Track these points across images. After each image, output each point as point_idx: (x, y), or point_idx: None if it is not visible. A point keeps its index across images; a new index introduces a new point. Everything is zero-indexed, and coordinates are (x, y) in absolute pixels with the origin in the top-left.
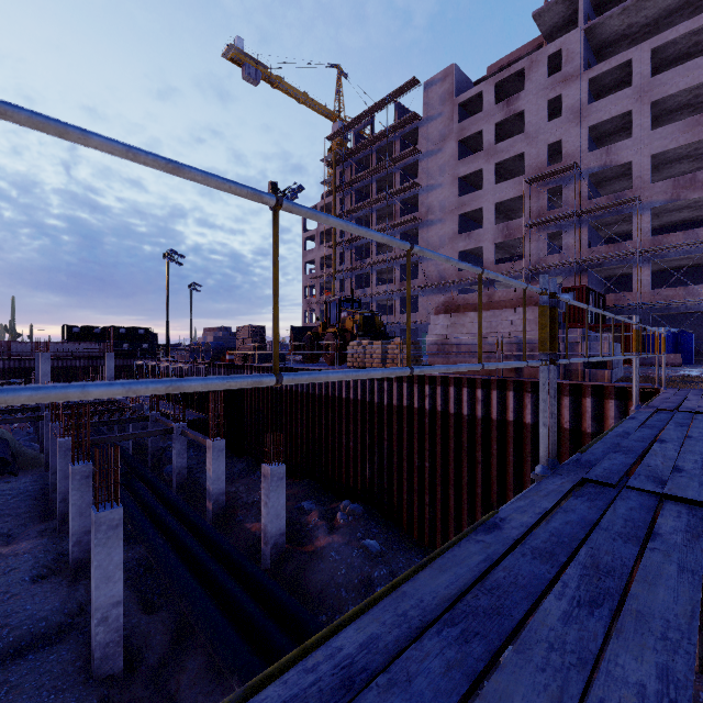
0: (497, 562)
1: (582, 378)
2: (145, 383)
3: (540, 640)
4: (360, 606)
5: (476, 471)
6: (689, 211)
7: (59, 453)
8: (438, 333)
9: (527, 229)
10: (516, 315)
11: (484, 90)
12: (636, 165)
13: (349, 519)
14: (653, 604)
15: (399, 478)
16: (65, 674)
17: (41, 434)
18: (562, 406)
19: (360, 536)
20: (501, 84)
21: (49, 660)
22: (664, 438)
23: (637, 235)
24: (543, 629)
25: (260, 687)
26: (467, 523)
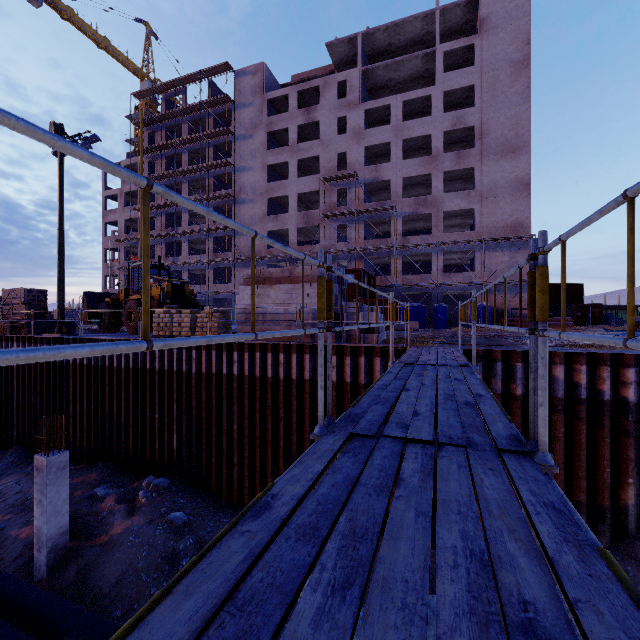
0: (259, 556)
1: (359, 341)
2: None
3: None
4: None
5: (279, 427)
6: (423, 222)
7: None
8: (246, 303)
9: (322, 219)
10: (312, 289)
11: (289, 94)
12: (394, 183)
13: (153, 495)
14: (396, 564)
15: (208, 444)
16: None
17: None
18: (345, 365)
19: (166, 511)
20: (302, 93)
21: None
22: (408, 387)
23: (394, 234)
24: None
25: None
26: (271, 474)
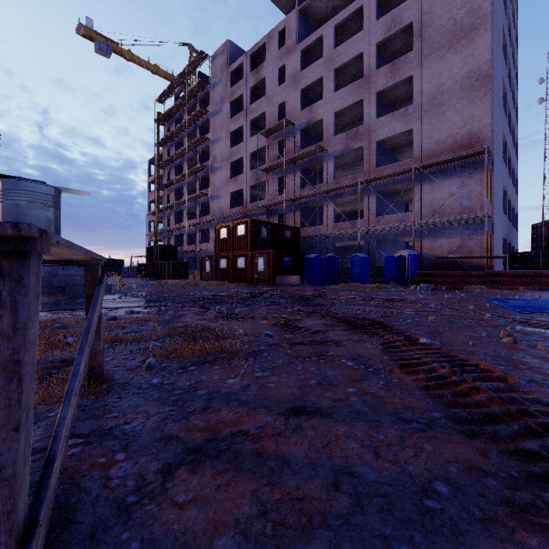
0: None
1: None
2: None
3: None
4: None
5: None
6: None
7: None
8: None
9: (267, 173)
10: None
11: (244, 61)
12: (326, 121)
13: None
14: None
15: None
16: None
17: None
18: None
19: None
20: (258, 56)
21: None
22: None
23: (317, 178)
24: None
25: None
26: None
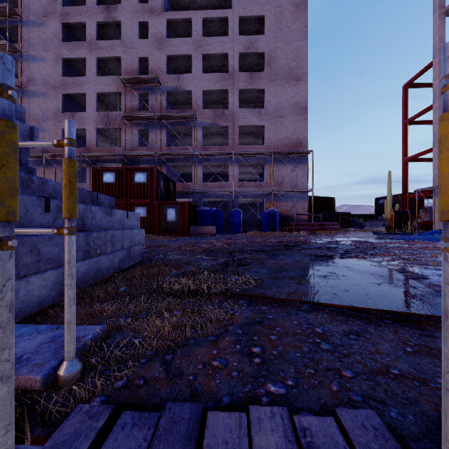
0: None
1: None
2: None
3: None
4: None
5: None
6: (222, 137)
7: None
8: None
9: (124, 121)
10: None
11: None
12: (195, 94)
13: None
14: None
15: None
16: None
17: None
18: None
19: None
20: None
21: None
22: None
23: (194, 141)
24: None
25: None
26: None
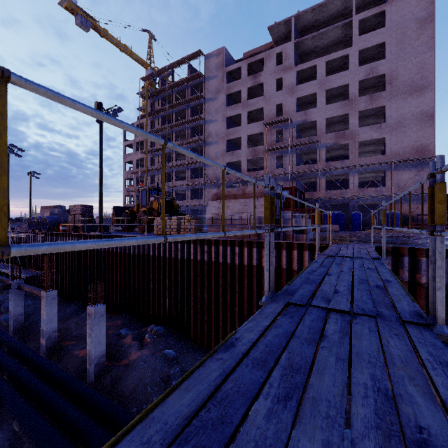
0: (229, 375)
1: (292, 239)
2: None
3: (250, 441)
4: (115, 438)
5: (235, 297)
6: (342, 150)
7: None
8: (213, 212)
9: (265, 152)
10: (258, 202)
11: (242, 66)
12: (319, 123)
13: (154, 337)
14: (321, 390)
15: (188, 306)
16: None
17: None
18: (282, 256)
19: (162, 348)
20: (251, 64)
21: None
22: (330, 273)
23: (319, 161)
24: (252, 430)
25: None
26: (230, 330)
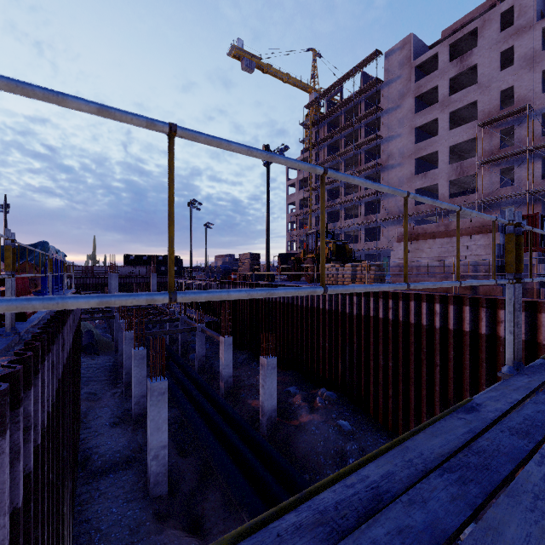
0: (478, 435)
1: (538, 296)
2: (256, 291)
3: (527, 491)
4: (373, 453)
5: (434, 372)
6: None
7: (125, 341)
8: (400, 257)
9: (480, 166)
10: (472, 241)
11: (439, 52)
12: None
13: (326, 403)
14: None
15: (366, 373)
16: (132, 490)
17: (112, 328)
18: None
19: (335, 417)
20: (455, 44)
21: (122, 480)
22: None
23: None
24: (527, 484)
25: (315, 493)
26: (426, 414)
